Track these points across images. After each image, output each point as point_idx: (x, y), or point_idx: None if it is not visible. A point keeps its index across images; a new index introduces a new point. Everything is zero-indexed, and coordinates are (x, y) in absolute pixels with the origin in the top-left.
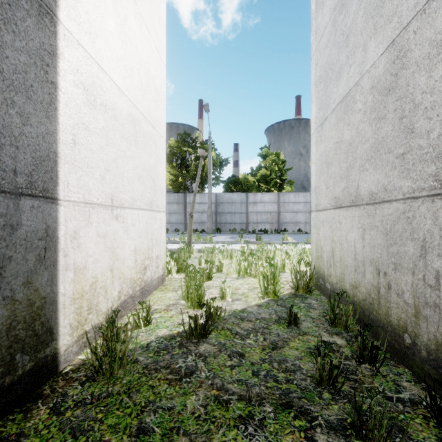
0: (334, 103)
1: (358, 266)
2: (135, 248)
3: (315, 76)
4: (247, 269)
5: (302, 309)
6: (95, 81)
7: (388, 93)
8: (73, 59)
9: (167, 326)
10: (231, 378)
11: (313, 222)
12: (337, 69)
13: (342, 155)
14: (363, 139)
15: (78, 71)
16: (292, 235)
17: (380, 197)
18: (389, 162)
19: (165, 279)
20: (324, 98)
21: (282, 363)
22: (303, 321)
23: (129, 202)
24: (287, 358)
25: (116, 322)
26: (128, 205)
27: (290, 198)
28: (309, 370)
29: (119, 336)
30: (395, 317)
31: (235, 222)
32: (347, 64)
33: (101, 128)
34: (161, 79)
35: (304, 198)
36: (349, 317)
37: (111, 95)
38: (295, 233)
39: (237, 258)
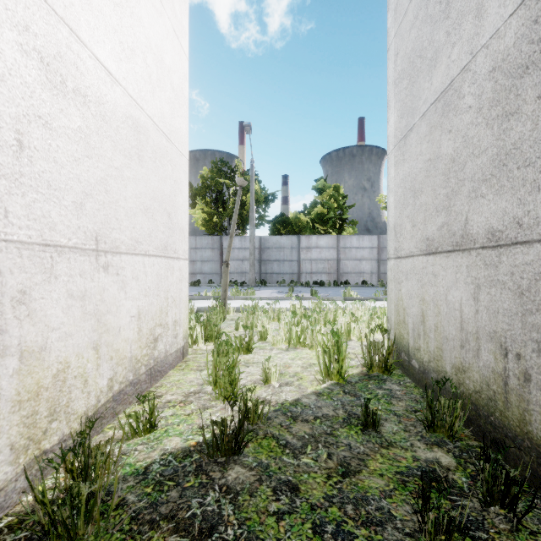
0: (425, 105)
1: (467, 341)
2: (139, 311)
3: (394, 71)
4: (300, 337)
5: (381, 399)
6: (64, 53)
7: (524, 72)
8: (18, 8)
9: (181, 431)
10: (276, 540)
11: (392, 274)
12: (430, 54)
13: (439, 176)
14: (476, 149)
15: (28, 30)
16: (355, 288)
17: (509, 237)
18: (527, 181)
19: (187, 352)
20: (408, 100)
21: (361, 506)
22: (384, 421)
23: (128, 245)
24: (368, 495)
25: (104, 426)
26: (126, 249)
27: (352, 242)
28: (406, 521)
29: (95, 461)
30: (539, 427)
31: (284, 272)
32: (448, 44)
33: (77, 128)
34: (181, 74)
35: (370, 242)
36: (456, 419)
37: (95, 81)
38: (358, 286)
39: (286, 320)
